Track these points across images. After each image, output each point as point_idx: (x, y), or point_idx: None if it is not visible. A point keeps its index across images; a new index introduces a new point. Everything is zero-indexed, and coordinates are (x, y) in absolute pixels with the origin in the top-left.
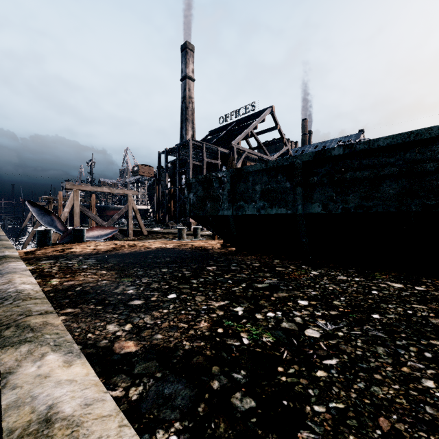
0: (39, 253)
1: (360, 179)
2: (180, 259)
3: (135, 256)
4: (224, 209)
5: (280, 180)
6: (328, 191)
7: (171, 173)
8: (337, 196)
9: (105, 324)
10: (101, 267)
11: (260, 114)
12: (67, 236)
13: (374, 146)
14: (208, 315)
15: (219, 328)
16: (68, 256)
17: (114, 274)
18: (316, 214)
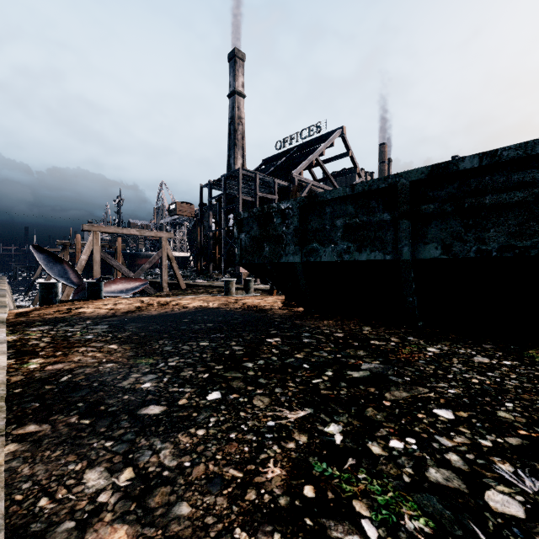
0: (35, 315)
1: (508, 205)
2: (227, 325)
3: (164, 319)
4: (289, 254)
5: (374, 210)
6: (453, 225)
7: (216, 211)
8: (468, 232)
9: (83, 469)
10: (112, 337)
11: (327, 138)
12: (82, 291)
13: (536, 151)
14: (279, 446)
15: (305, 483)
16: (73, 319)
17: (129, 350)
18: (432, 260)
